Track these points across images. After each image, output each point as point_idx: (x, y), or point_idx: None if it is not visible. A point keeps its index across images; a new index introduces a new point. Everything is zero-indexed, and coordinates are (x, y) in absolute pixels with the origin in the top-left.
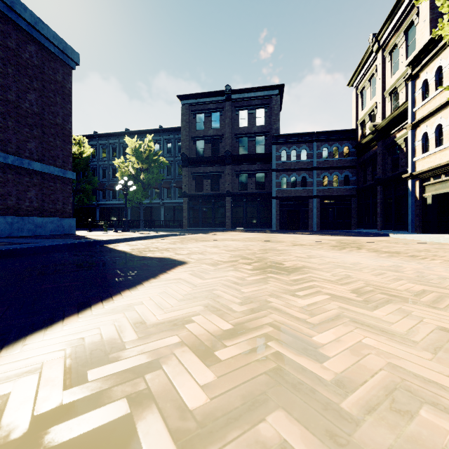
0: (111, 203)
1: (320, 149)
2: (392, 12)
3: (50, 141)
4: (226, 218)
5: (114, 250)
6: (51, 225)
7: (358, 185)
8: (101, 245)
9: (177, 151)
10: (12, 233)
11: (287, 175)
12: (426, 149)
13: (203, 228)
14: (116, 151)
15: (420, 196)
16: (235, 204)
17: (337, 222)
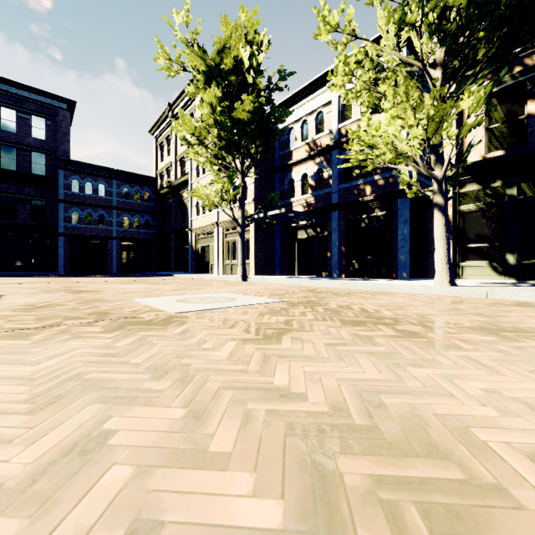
0: None
1: (121, 189)
2: (181, 96)
3: None
4: None
5: None
6: None
7: (158, 230)
8: None
9: None
10: None
11: (80, 210)
12: (199, 213)
13: None
14: None
15: (196, 247)
16: None
17: (139, 264)
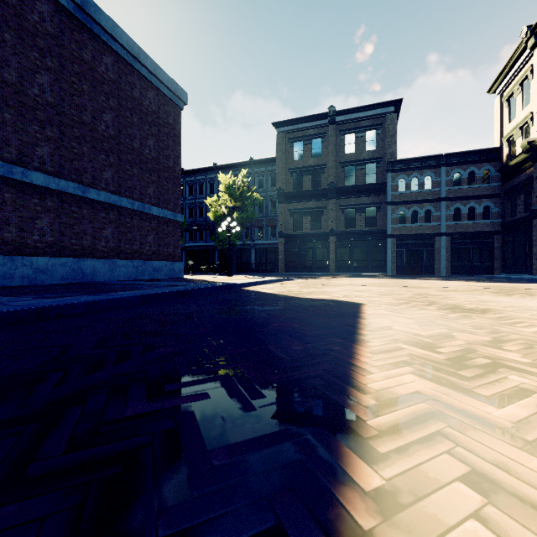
0: (198, 245)
1: (450, 175)
2: None
3: (164, 185)
4: (329, 261)
5: (263, 292)
6: (165, 269)
7: (503, 218)
8: (239, 289)
9: (270, 185)
10: (137, 277)
11: (406, 209)
12: None
13: (302, 272)
14: (202, 188)
15: None
16: (340, 244)
17: (474, 265)
